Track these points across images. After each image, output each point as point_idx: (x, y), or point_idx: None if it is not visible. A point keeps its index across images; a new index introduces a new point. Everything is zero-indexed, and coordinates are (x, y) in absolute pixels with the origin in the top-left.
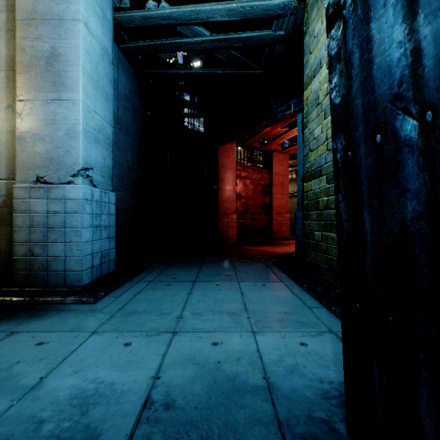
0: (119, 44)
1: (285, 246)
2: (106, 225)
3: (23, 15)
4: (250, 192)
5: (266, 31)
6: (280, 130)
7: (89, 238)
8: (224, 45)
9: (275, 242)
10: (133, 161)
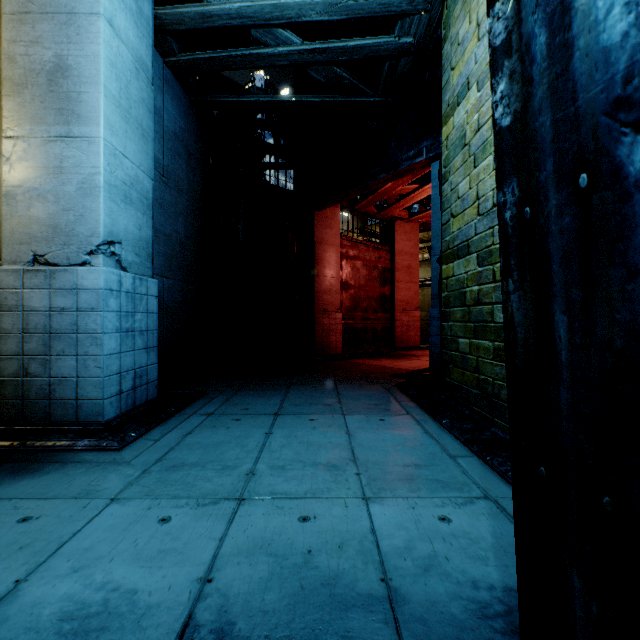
0: (164, 56)
1: (414, 359)
2: (142, 328)
3: (13, 6)
4: (362, 279)
5: (385, 38)
6: (407, 187)
7: (114, 348)
8: (323, 58)
9: (399, 353)
10: (186, 232)
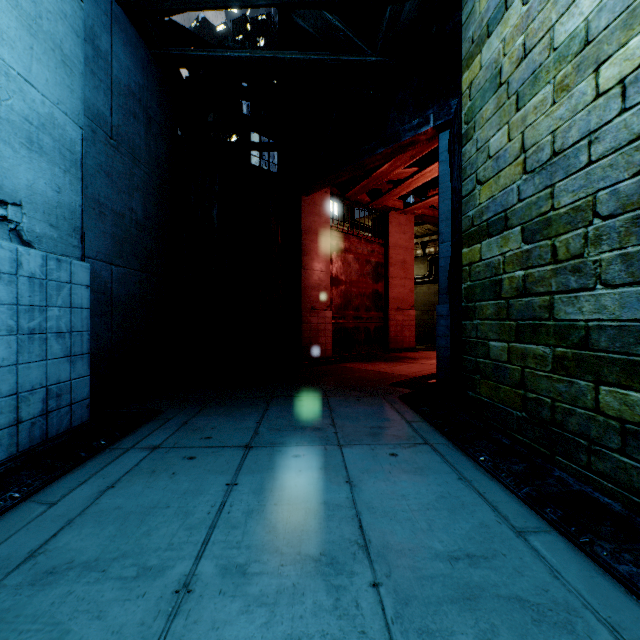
0: None
1: (412, 362)
2: (61, 328)
3: None
4: (354, 274)
5: None
6: (404, 171)
7: (4, 358)
8: None
9: (393, 355)
10: (145, 212)
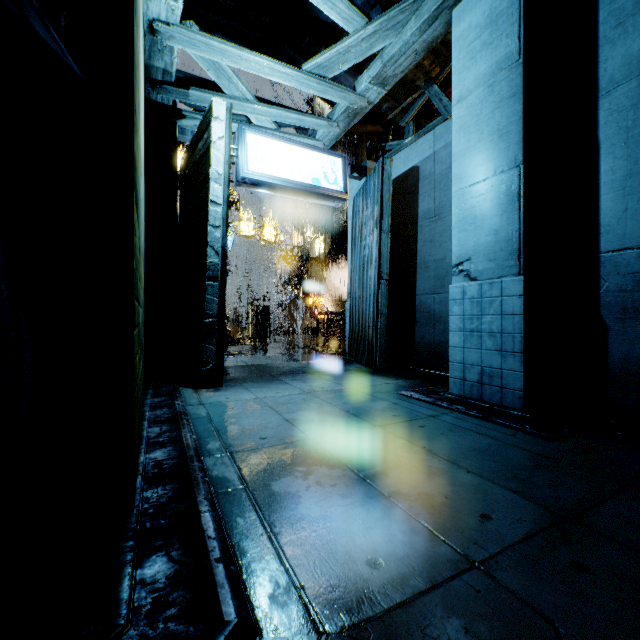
0: None
1: None
2: (493, 330)
3: None
4: None
5: None
6: None
7: (457, 343)
8: None
9: None
10: None
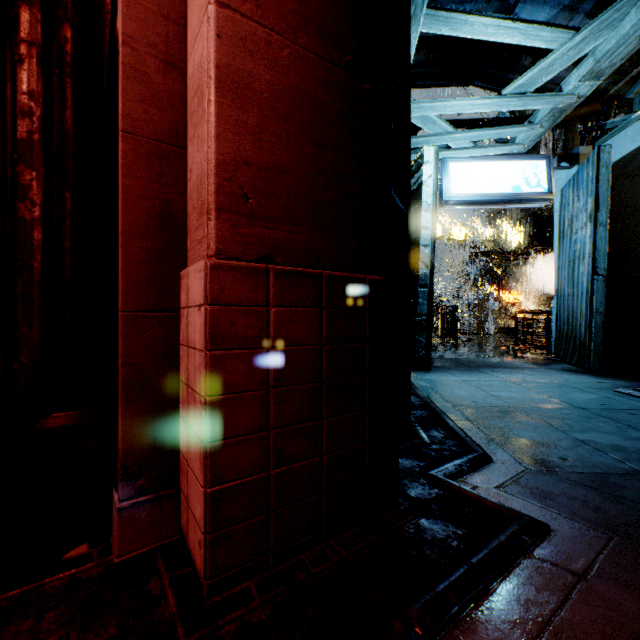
0: None
1: None
2: None
3: None
4: None
5: None
6: None
7: None
8: None
9: None
10: None
